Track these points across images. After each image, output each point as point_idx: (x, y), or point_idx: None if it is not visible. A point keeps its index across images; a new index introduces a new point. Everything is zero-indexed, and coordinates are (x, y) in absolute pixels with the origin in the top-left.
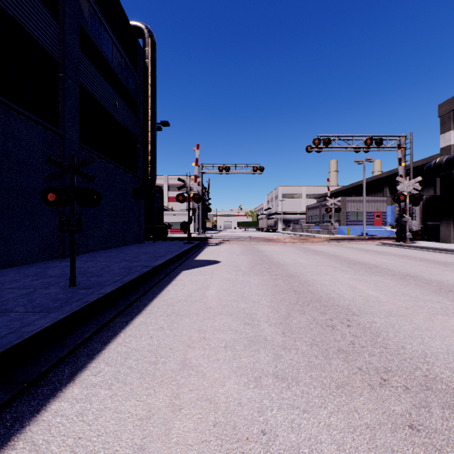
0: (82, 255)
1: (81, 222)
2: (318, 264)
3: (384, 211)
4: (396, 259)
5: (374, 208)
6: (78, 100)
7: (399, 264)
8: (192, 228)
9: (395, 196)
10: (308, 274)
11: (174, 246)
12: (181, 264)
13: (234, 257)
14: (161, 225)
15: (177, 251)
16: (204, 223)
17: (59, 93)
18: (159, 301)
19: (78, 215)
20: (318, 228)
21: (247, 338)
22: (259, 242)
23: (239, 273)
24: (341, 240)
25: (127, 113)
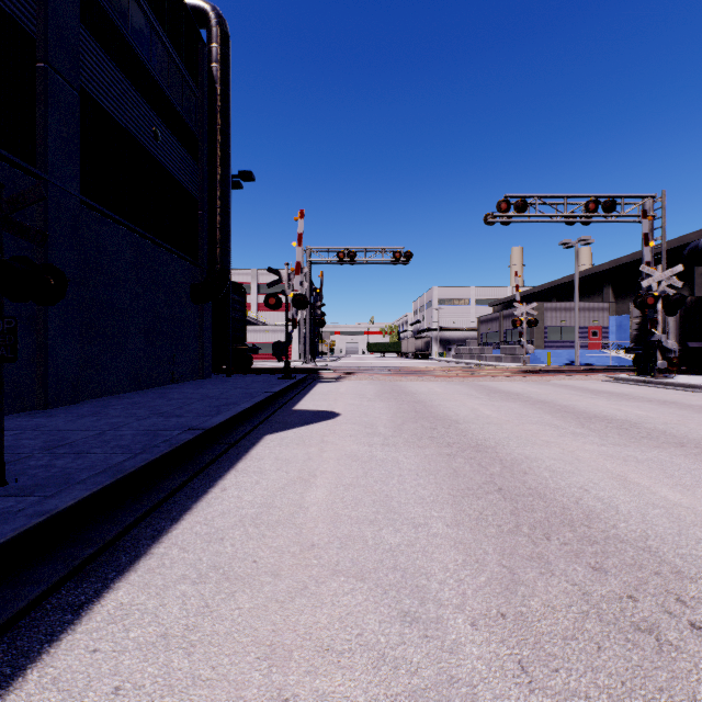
0: (87, 401)
1: (15, 338)
2: (521, 421)
3: (605, 326)
4: (659, 408)
5: (589, 320)
6: (77, 117)
7: (673, 421)
8: (296, 353)
9: (638, 299)
10: (511, 442)
11: (259, 384)
12: (265, 419)
13: (364, 405)
14: (240, 348)
15: (262, 394)
16: (314, 345)
17: (36, 99)
18: (194, 524)
19: (7, 321)
20: (498, 353)
21: (418, 699)
22: (406, 377)
23: (375, 441)
24: (543, 372)
25: (179, 155)
